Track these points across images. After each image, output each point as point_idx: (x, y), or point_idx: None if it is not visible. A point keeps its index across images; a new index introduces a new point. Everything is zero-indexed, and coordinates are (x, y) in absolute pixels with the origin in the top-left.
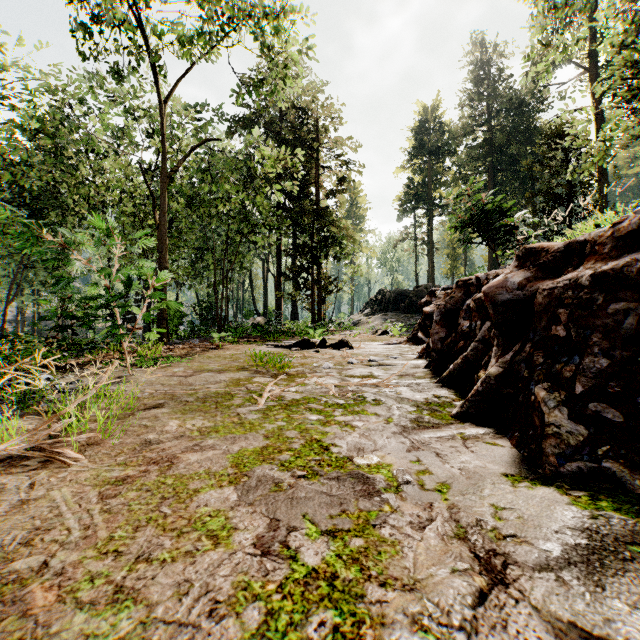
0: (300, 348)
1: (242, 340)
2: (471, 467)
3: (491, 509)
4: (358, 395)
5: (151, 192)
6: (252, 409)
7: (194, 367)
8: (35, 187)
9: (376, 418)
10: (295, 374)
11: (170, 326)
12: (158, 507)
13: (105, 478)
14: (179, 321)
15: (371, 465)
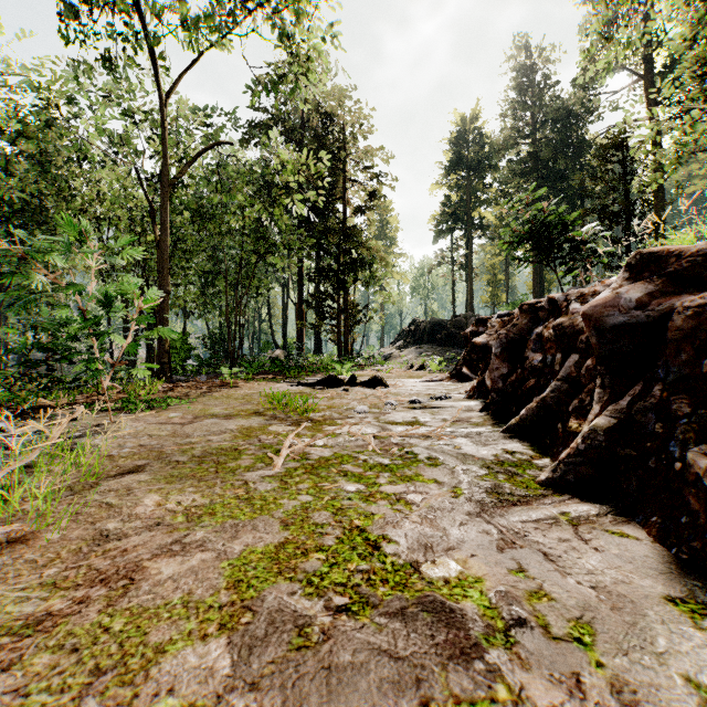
0: (326, 386)
1: (258, 376)
2: (609, 583)
3: (693, 693)
4: (406, 451)
5: (150, 203)
6: (265, 474)
7: (196, 411)
8: (16, 199)
9: (438, 488)
10: (322, 420)
11: (176, 360)
12: (79, 698)
13: (8, 619)
14: (186, 355)
15: (450, 580)
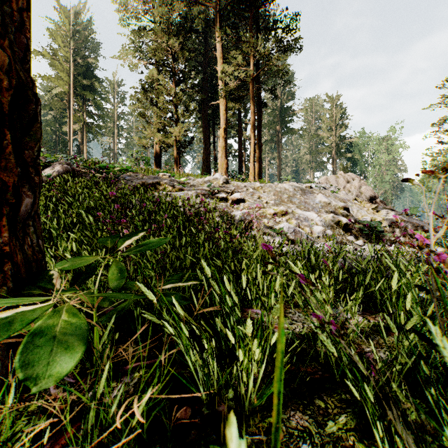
0: None
1: None
2: None
3: None
4: None
5: None
6: None
7: None
8: None
9: None
10: None
11: None
12: None
13: None
14: None
15: None
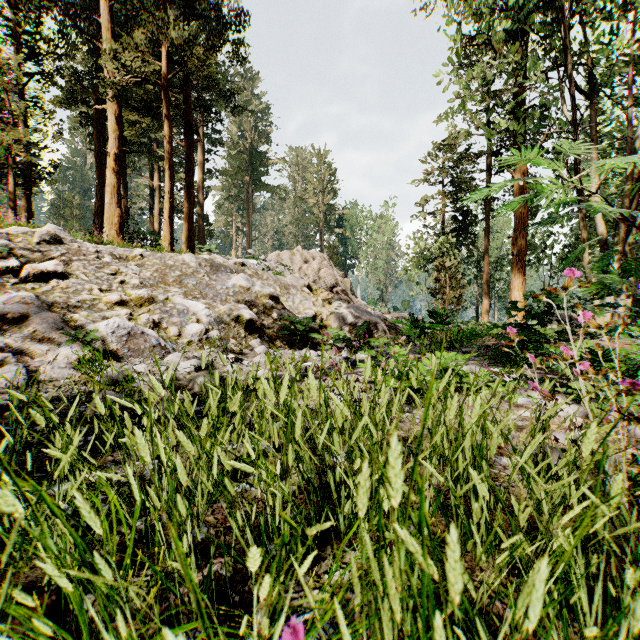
0: None
1: None
2: None
3: None
4: None
5: None
6: None
7: None
8: None
9: None
10: None
11: None
12: None
13: None
14: None
15: None
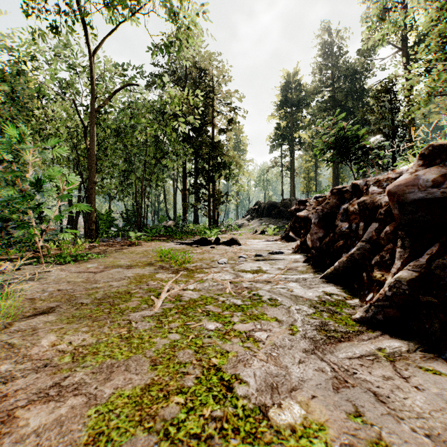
0: (199, 245)
1: (155, 238)
2: (440, 429)
3: None
4: (253, 293)
5: (83, 123)
6: (146, 314)
7: (107, 263)
8: None
9: (278, 326)
10: (194, 269)
11: (103, 228)
12: None
13: None
14: (110, 224)
15: (296, 428)
